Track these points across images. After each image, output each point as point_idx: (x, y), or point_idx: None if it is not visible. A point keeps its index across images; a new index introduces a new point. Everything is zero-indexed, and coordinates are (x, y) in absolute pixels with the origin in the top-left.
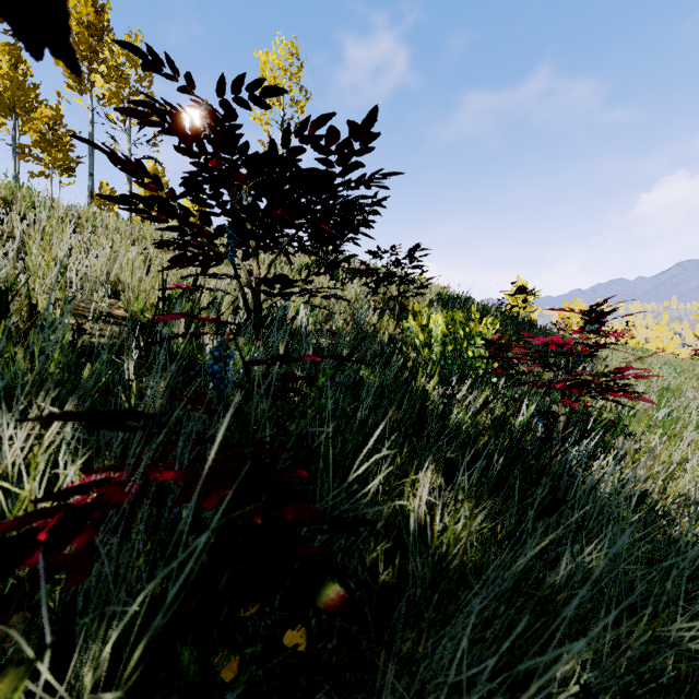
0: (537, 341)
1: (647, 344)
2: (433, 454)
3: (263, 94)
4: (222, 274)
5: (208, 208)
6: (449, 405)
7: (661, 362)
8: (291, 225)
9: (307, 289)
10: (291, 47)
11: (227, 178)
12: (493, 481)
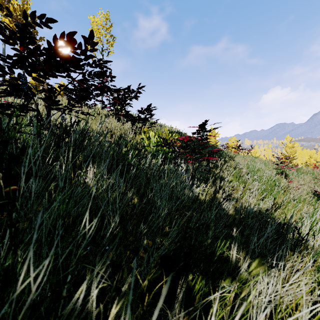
0: (180, 138)
1: (263, 157)
2: (117, 173)
3: (47, 21)
4: (22, 95)
5: (9, 64)
6: (126, 155)
7: (262, 161)
8: (53, 76)
9: (68, 107)
10: (106, 15)
11: (30, 56)
12: (131, 178)
